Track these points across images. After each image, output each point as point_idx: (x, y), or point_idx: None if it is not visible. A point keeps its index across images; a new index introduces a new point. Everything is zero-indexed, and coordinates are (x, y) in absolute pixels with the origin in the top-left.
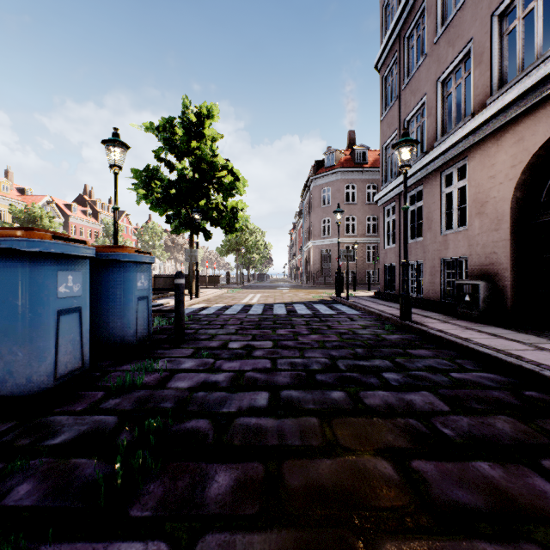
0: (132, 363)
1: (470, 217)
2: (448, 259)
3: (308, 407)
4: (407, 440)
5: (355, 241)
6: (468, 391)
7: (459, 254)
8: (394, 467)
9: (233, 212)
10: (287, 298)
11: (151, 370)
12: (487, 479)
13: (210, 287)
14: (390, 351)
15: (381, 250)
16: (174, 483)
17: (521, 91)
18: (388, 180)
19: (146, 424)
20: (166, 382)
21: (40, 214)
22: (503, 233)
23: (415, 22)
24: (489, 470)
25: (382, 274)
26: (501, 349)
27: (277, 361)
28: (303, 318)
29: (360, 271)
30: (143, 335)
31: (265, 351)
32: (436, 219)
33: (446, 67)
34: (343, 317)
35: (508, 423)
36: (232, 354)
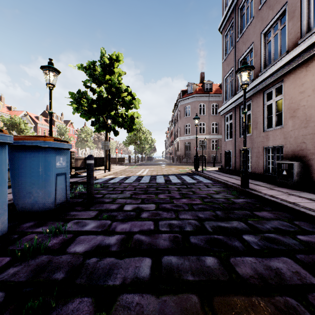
0: (48, 224)
1: (285, 119)
2: (268, 147)
3: (187, 279)
4: None
5: (205, 137)
6: None
7: (277, 144)
8: None
9: (131, 119)
10: (165, 171)
11: (59, 233)
12: None
13: (119, 164)
14: (241, 213)
15: (223, 142)
16: None
17: None
18: (227, 98)
19: (24, 310)
20: (67, 246)
21: (19, 121)
22: (310, 129)
23: None
24: None
25: (223, 157)
26: None
27: (158, 222)
28: (176, 185)
29: (208, 155)
30: (62, 201)
31: (149, 213)
32: (261, 121)
33: (267, 23)
34: (201, 185)
35: None
36: (125, 216)
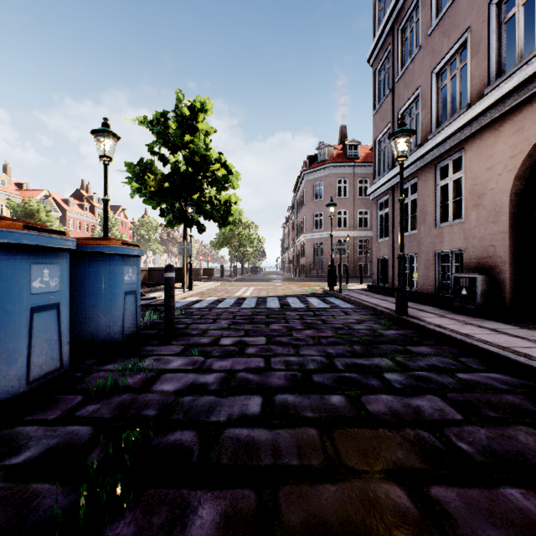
0: (118, 361)
1: (466, 210)
2: (443, 252)
3: (305, 415)
4: (421, 458)
5: (347, 235)
6: (479, 395)
7: (454, 247)
8: (409, 496)
9: (226, 206)
10: (280, 291)
11: (136, 371)
12: (523, 512)
13: (204, 280)
14: (389, 348)
15: (374, 243)
16: (149, 519)
17: (521, 79)
18: (380, 173)
19: (123, 437)
20: (151, 385)
21: (37, 208)
22: (501, 225)
23: (409, 15)
24: (522, 500)
25: (375, 267)
26: (506, 346)
27: (270, 359)
28: (297, 312)
29: (352, 264)
30: (131, 331)
31: (258, 348)
32: (431, 212)
33: (441, 58)
34: (337, 311)
35: (531, 435)
36: (223, 351)
